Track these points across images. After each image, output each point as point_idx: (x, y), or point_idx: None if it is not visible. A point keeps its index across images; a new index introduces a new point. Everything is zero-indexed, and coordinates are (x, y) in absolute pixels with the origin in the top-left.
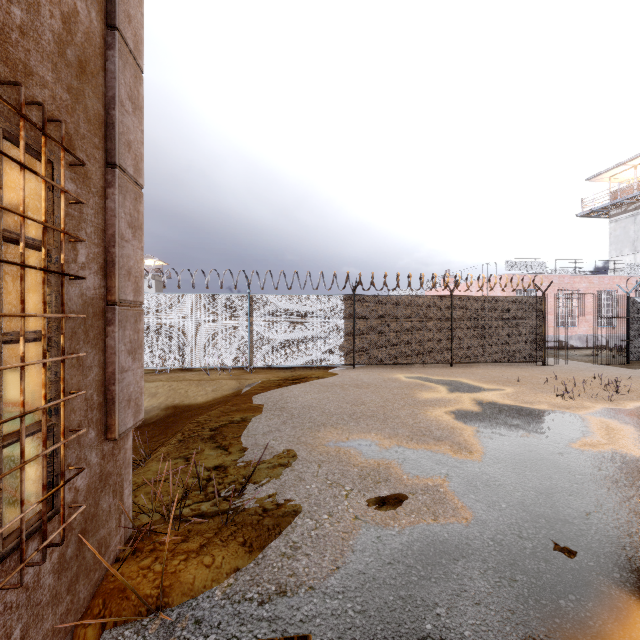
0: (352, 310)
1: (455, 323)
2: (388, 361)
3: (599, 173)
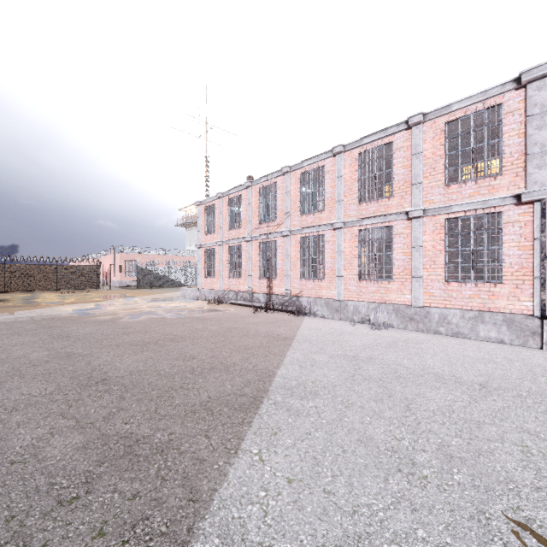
0: (4, 270)
1: (59, 275)
2: (24, 290)
3: (181, 208)
